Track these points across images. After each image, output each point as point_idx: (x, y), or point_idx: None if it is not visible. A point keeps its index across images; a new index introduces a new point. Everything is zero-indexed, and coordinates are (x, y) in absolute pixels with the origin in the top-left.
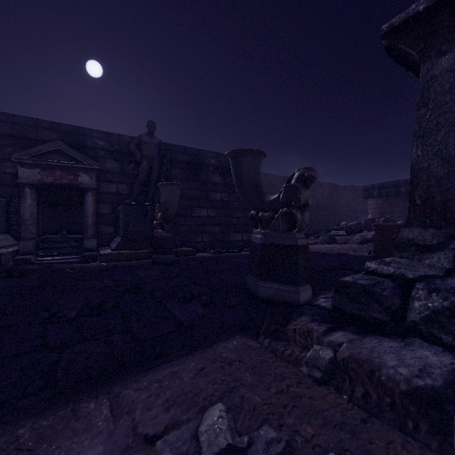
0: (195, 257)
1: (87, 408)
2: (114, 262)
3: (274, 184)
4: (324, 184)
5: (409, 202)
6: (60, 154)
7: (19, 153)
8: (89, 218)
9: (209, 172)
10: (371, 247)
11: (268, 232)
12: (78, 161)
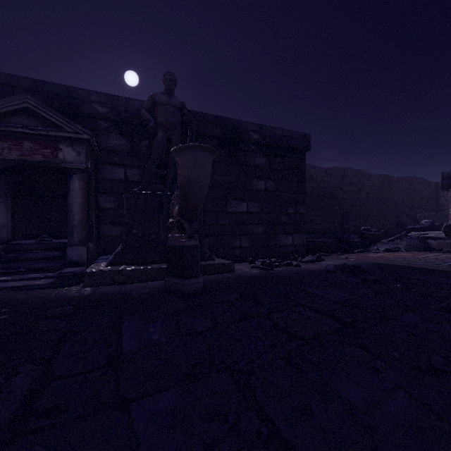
0: (234, 276)
1: None
2: (105, 286)
3: (314, 176)
4: (374, 175)
5: None
6: (31, 116)
7: None
8: (75, 215)
9: (249, 151)
10: None
11: None
12: (57, 126)
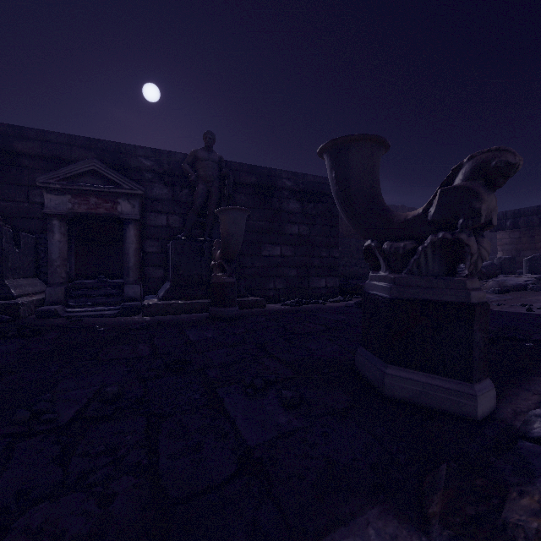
0: (265, 309)
1: None
2: (160, 316)
3: None
4: None
5: None
6: (95, 176)
7: (45, 176)
8: (130, 258)
9: (283, 198)
10: (519, 298)
11: (404, 277)
12: (117, 184)
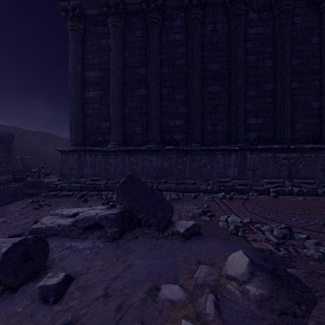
0: None
1: (7, 206)
2: None
3: (24, 136)
4: (64, 138)
5: (60, 174)
6: None
7: None
8: None
9: None
10: None
11: (33, 178)
12: None
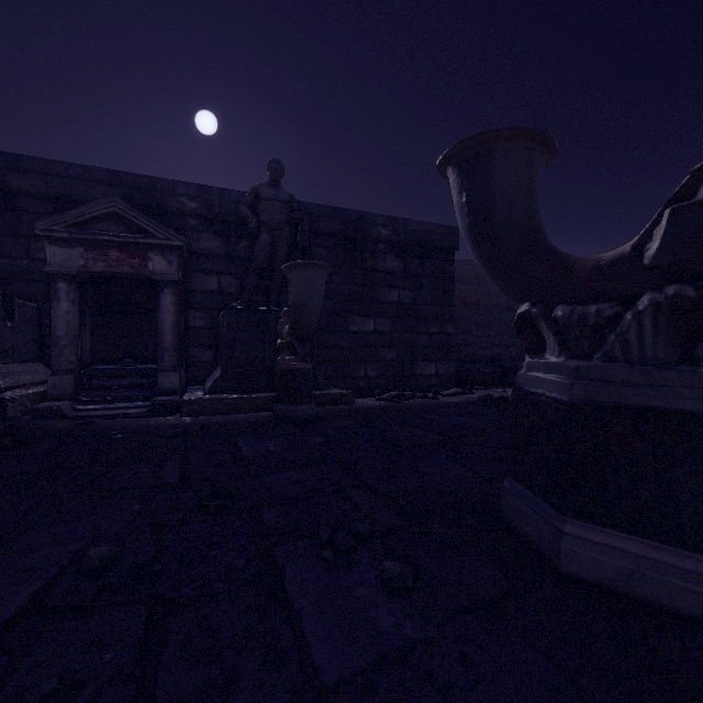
0: (354, 407)
1: None
2: (205, 416)
3: (482, 278)
4: None
5: None
6: (117, 221)
7: (47, 221)
8: (166, 335)
9: (378, 252)
10: None
11: (596, 365)
12: (147, 232)
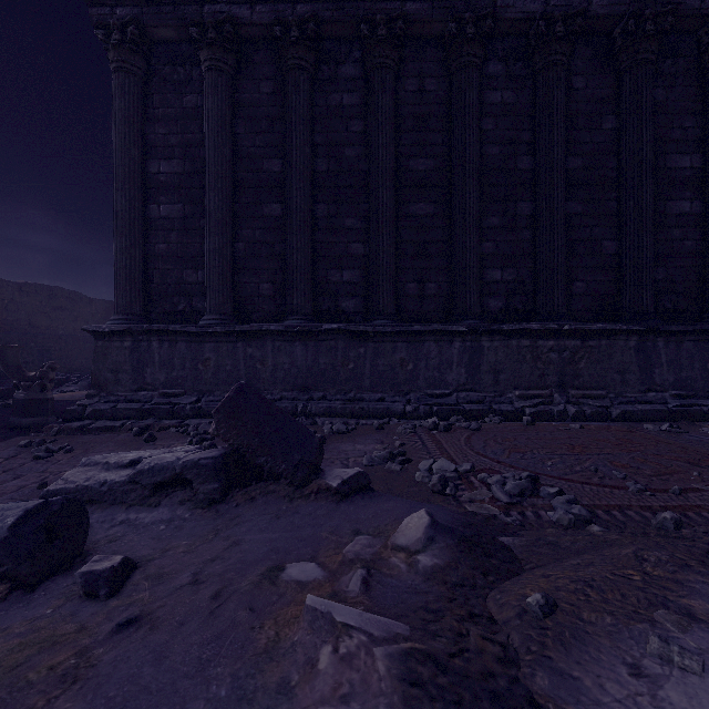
0: None
1: None
2: None
3: None
4: (97, 301)
5: (92, 382)
6: None
7: None
8: None
9: None
10: None
11: (29, 393)
12: None
